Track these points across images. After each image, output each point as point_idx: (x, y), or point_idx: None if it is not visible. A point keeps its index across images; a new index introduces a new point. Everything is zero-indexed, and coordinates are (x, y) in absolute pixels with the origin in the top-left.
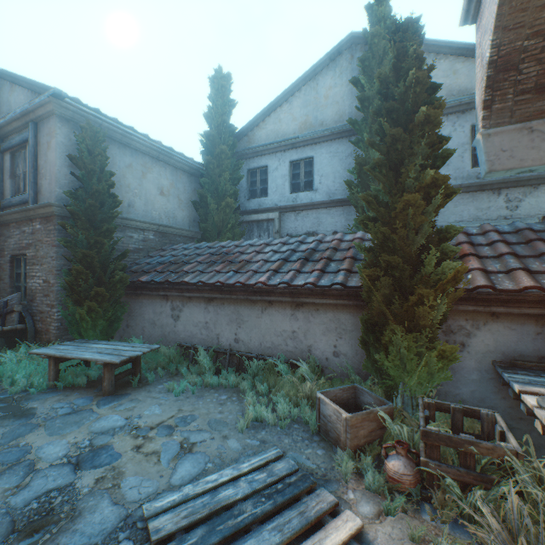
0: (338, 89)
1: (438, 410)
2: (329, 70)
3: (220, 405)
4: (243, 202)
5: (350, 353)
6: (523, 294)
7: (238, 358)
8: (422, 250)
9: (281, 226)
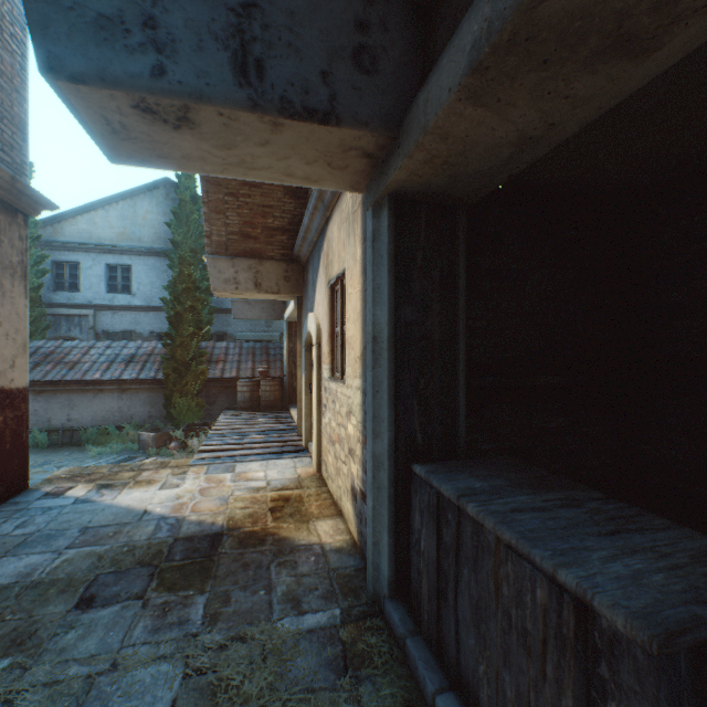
0: (156, 216)
1: (195, 426)
2: (148, 197)
3: (68, 455)
4: (48, 293)
5: (159, 415)
6: (234, 378)
7: (73, 432)
8: (193, 360)
9: (97, 322)
